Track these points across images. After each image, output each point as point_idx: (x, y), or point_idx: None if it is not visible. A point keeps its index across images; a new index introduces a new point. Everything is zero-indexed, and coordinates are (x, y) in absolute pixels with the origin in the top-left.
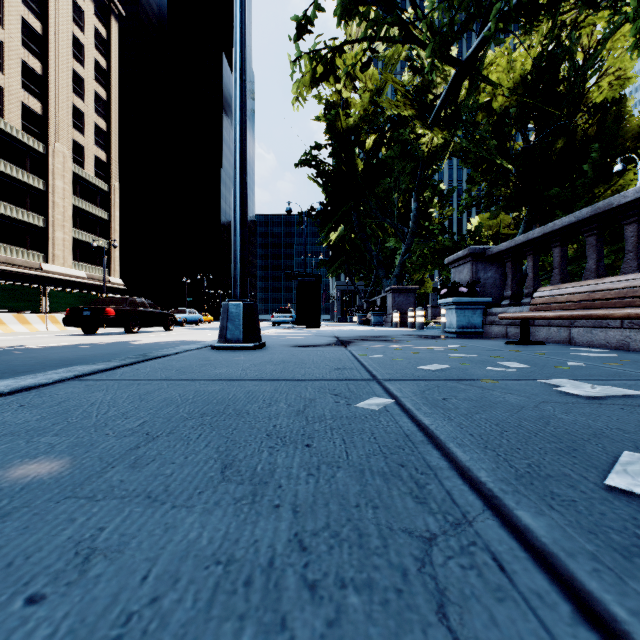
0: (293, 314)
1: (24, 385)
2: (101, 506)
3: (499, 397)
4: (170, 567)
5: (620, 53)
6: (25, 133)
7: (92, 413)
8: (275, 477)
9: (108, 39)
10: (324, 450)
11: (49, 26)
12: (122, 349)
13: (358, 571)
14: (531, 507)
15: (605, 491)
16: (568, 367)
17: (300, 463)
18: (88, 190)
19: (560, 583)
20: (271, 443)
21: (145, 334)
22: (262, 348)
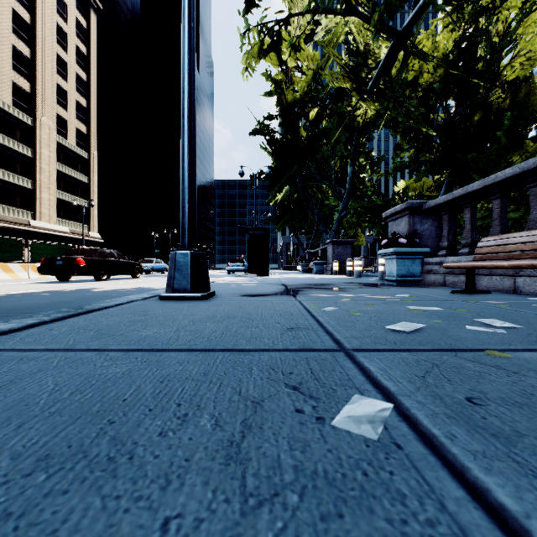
0: (245, 263)
1: None
2: None
3: None
4: None
5: (530, 36)
6: (15, 108)
7: None
8: None
9: (88, 29)
10: None
11: (36, 17)
12: (80, 297)
13: None
14: None
15: None
16: None
17: None
18: (70, 158)
19: None
20: None
21: (112, 281)
22: (210, 298)
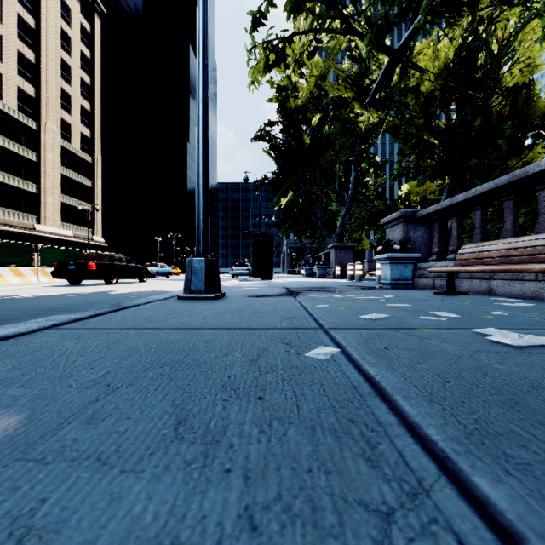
0: (249, 267)
1: (4, 334)
2: (48, 471)
3: (436, 346)
4: None
5: (529, 44)
6: (20, 113)
7: (60, 363)
8: (227, 435)
9: (92, 33)
10: (276, 403)
11: (41, 21)
12: (101, 298)
13: None
14: (487, 472)
15: None
16: (493, 316)
17: (252, 418)
18: (74, 162)
19: None
20: (225, 395)
21: (122, 285)
22: (222, 298)
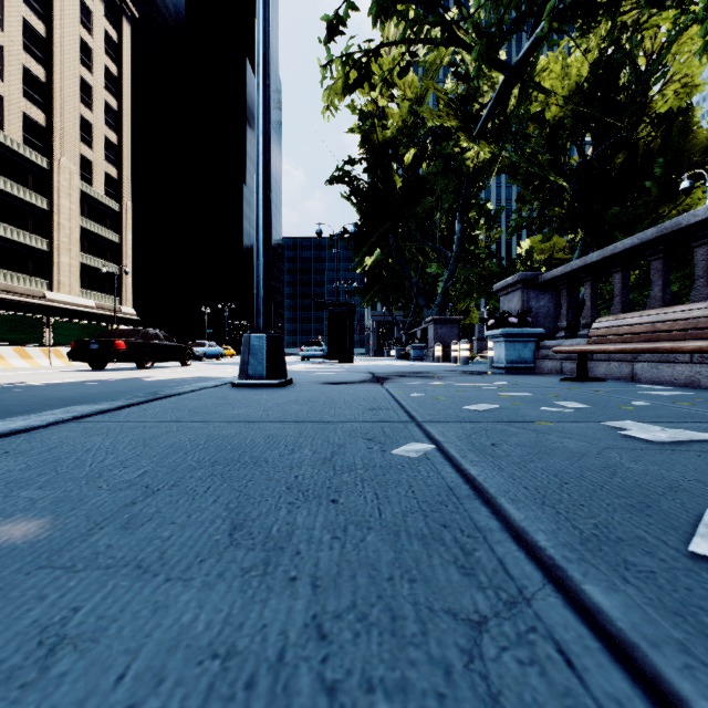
0: (324, 347)
1: (13, 428)
2: (80, 579)
3: (556, 442)
4: (154, 662)
5: (687, 58)
6: (27, 147)
7: (86, 461)
8: (293, 541)
9: (119, 43)
10: (353, 507)
11: (54, 28)
12: (132, 386)
13: (389, 668)
14: (601, 580)
15: (689, 559)
16: (633, 407)
17: (324, 523)
18: (97, 210)
19: (644, 685)
20: (291, 498)
21: (159, 370)
22: (288, 385)
